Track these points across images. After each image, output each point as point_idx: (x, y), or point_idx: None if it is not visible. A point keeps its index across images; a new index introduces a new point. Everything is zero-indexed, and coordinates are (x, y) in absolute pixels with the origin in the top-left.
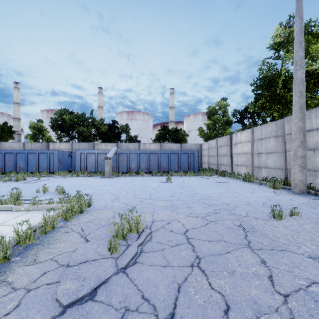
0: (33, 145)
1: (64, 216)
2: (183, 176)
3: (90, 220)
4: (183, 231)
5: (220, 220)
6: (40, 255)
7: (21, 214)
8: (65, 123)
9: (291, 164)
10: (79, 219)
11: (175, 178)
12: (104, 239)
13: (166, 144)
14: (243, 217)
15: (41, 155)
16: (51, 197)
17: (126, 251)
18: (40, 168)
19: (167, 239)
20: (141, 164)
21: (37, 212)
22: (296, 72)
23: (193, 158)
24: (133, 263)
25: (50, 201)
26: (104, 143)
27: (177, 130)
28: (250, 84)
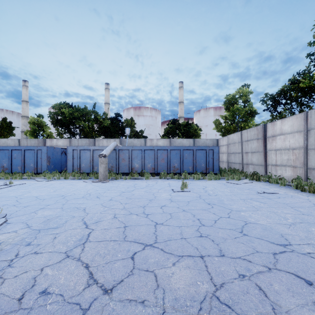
0: (29, 142)
1: None
2: (201, 180)
3: None
4: None
5: None
6: None
7: None
8: (64, 118)
9: None
10: None
11: (191, 182)
12: None
13: (176, 139)
14: None
15: (27, 152)
16: None
17: None
18: (26, 167)
19: None
20: (147, 163)
21: None
22: None
23: (212, 155)
24: None
25: None
26: (106, 139)
27: (189, 124)
28: (309, 43)
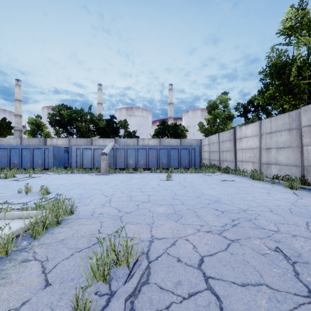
0: (30, 141)
1: (30, 232)
2: (183, 173)
3: (66, 236)
4: (196, 261)
5: (245, 238)
6: None
7: None
8: (63, 119)
9: (309, 161)
10: (53, 234)
11: (176, 175)
12: (76, 278)
13: (165, 139)
14: (274, 232)
15: (35, 150)
16: (32, 199)
17: None
18: (35, 164)
19: (174, 281)
20: (140, 160)
21: (4, 221)
22: None
23: (194, 153)
24: None
25: (24, 206)
26: (102, 139)
27: (177, 125)
28: (259, 72)
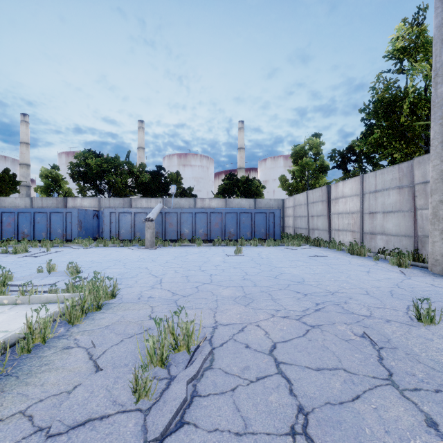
0: (45, 202)
1: (67, 317)
2: (258, 246)
3: (111, 322)
4: (267, 347)
5: (328, 323)
6: (4, 403)
7: (2, 310)
8: (90, 171)
9: (424, 229)
10: (94, 320)
11: (248, 249)
12: (129, 363)
13: (233, 199)
14: (365, 317)
15: (53, 215)
16: (58, 280)
17: (166, 394)
18: (52, 234)
19: (241, 366)
20: (198, 229)
21: (29, 306)
22: (437, 86)
23: (272, 219)
24: (178, 425)
25: (52, 288)
26: (146, 199)
27: (249, 179)
28: (360, 110)
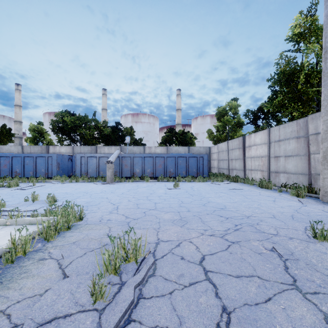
0: (32, 149)
1: (43, 235)
2: (191, 182)
3: (77, 239)
4: (198, 259)
5: (245, 240)
6: None
7: None
8: (66, 126)
9: (316, 169)
10: (65, 238)
11: (183, 184)
12: (90, 272)
13: (172, 147)
14: (273, 235)
15: (38, 159)
16: (39, 207)
17: (118, 297)
18: (38, 173)
19: (177, 274)
20: (146, 169)
21: (15, 227)
22: (326, 60)
23: (202, 162)
24: (126, 322)
25: (34, 213)
26: (107, 147)
27: (185, 132)
28: (267, 79)
